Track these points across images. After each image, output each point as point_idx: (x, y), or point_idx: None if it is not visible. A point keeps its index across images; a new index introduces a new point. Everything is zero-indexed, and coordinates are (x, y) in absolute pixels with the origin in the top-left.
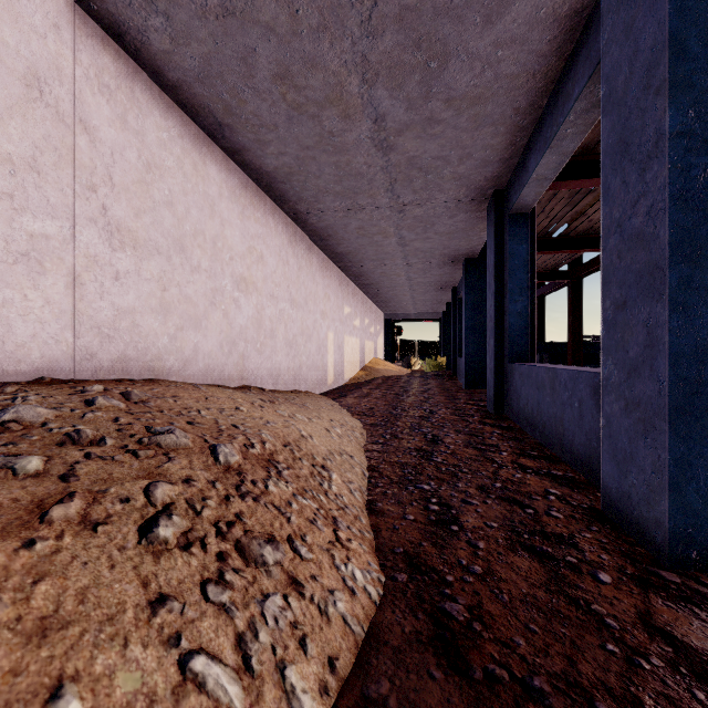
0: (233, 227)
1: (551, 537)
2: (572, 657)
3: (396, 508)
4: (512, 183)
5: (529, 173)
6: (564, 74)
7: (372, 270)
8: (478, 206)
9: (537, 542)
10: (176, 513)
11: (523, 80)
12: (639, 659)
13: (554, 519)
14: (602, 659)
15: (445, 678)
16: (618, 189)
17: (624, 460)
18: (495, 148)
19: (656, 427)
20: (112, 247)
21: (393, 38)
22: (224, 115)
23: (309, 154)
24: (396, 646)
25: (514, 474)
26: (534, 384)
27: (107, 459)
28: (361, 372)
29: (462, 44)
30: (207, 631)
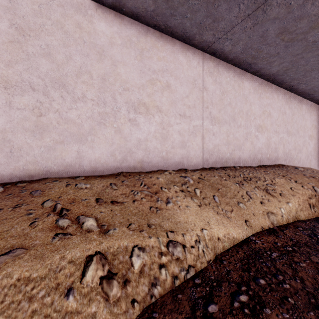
0: (308, 120)
1: None
2: None
3: None
4: None
5: None
6: None
7: None
8: None
9: None
10: None
11: None
12: None
13: None
14: None
15: None
16: None
17: None
18: None
19: None
20: (287, 136)
21: None
22: (312, 93)
23: None
24: None
25: None
26: None
27: None
28: None
29: None
30: None
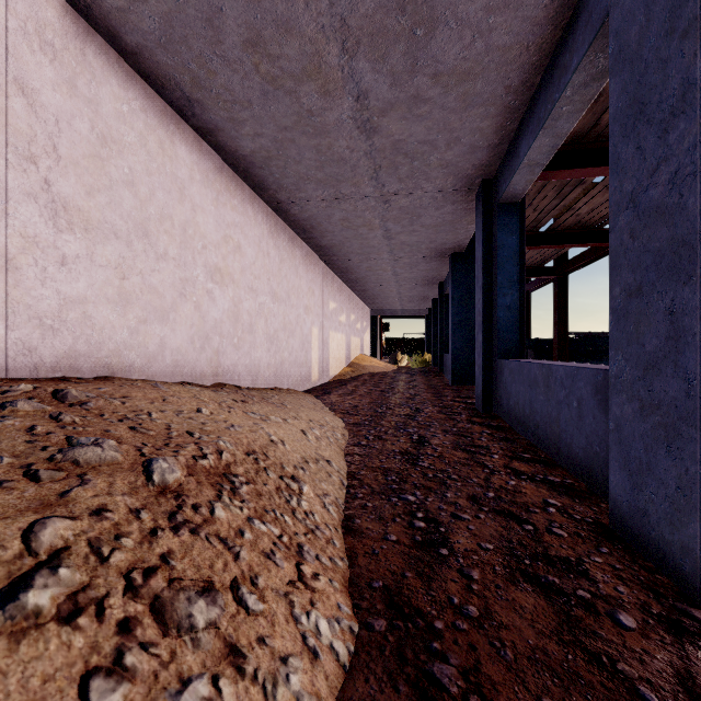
0: (207, 213)
1: (556, 562)
2: None
3: (376, 525)
4: (502, 170)
5: (520, 158)
6: (560, 46)
7: (357, 264)
8: (466, 196)
9: (540, 570)
10: (67, 564)
11: (516, 53)
12: None
13: (557, 538)
14: None
15: None
16: (631, 158)
17: (639, 471)
18: (484, 132)
19: (683, 434)
20: (57, 227)
21: None
22: (192, 89)
23: (287, 136)
24: None
25: (508, 480)
26: (526, 381)
27: None
28: (347, 368)
29: (451, 8)
30: None
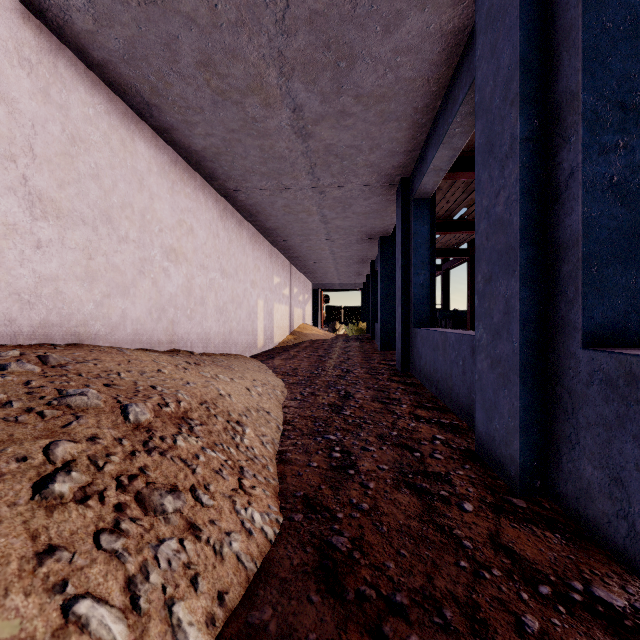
0: (163, 201)
1: (431, 475)
2: (431, 574)
3: (303, 457)
4: (415, 172)
5: (427, 164)
6: (452, 82)
7: (299, 244)
8: (388, 190)
9: (418, 480)
10: (76, 470)
11: (420, 84)
12: (484, 572)
13: (436, 460)
14: (454, 574)
15: (322, 601)
16: (487, 182)
17: (490, 408)
18: (399, 141)
19: (511, 380)
20: (33, 216)
21: (305, 38)
22: (151, 95)
23: (234, 136)
24: (283, 577)
25: (410, 423)
26: (431, 346)
27: (10, 421)
28: (290, 336)
29: (366, 49)
30: (96, 576)
